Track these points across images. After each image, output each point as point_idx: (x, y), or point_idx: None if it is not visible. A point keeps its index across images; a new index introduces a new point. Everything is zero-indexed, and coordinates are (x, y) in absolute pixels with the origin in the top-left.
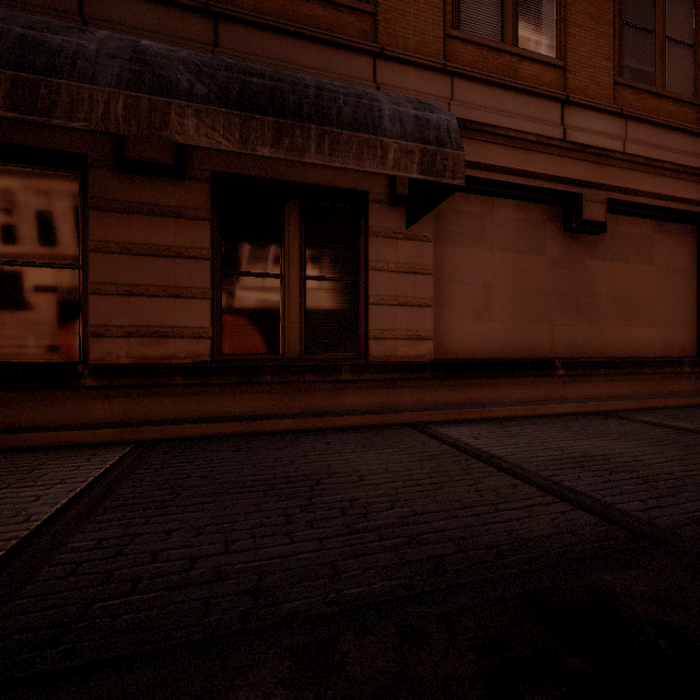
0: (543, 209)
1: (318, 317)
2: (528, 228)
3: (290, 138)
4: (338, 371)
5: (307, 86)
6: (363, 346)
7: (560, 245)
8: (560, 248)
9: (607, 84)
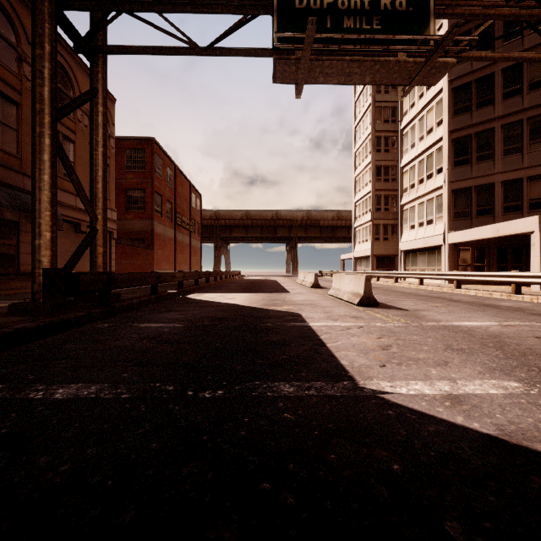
0: (69, 225)
1: (2, 257)
2: (65, 230)
3: (29, 218)
4: (10, 275)
5: (29, 203)
6: (17, 267)
7: (74, 236)
8: (74, 237)
9: (87, 190)
